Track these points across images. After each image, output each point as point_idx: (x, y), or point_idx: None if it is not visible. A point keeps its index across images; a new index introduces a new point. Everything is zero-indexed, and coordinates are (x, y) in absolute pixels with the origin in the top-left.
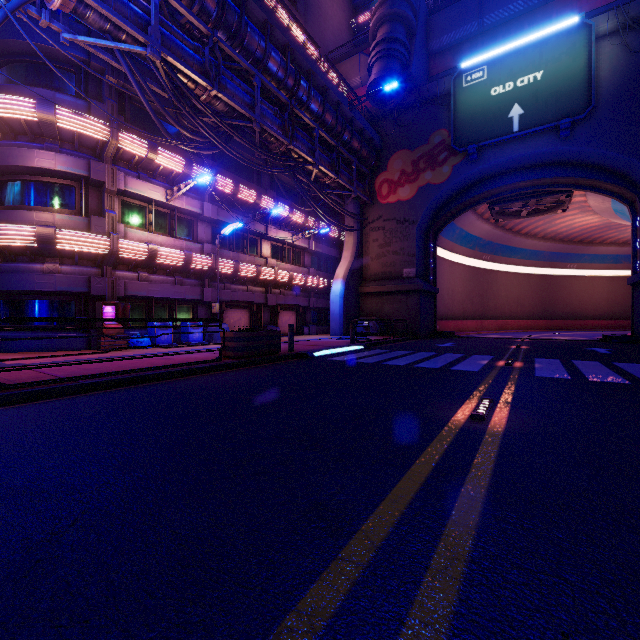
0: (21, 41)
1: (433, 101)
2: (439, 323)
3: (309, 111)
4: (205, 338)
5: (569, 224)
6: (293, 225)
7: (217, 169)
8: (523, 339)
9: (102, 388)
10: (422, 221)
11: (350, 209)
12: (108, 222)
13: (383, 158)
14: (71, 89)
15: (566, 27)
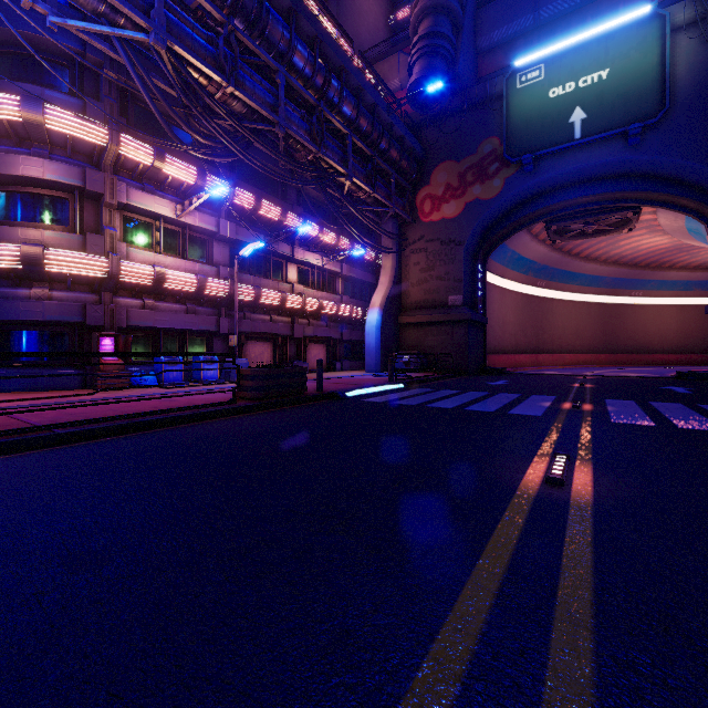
0: (4, 28)
1: (482, 105)
2: (489, 358)
3: (341, 115)
4: (221, 375)
5: (635, 246)
6: (323, 246)
7: (235, 181)
8: (585, 376)
9: (84, 438)
10: (470, 242)
11: (388, 228)
12: (107, 240)
13: (425, 170)
14: (64, 86)
15: (636, 18)
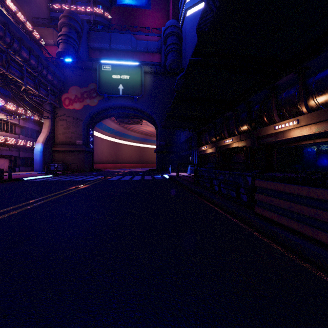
0: None
1: (90, 70)
2: (95, 165)
3: (20, 56)
4: None
5: (146, 129)
6: (7, 110)
7: None
8: (125, 171)
9: None
10: (86, 120)
11: (47, 107)
12: None
13: (66, 87)
14: None
15: (136, 64)
